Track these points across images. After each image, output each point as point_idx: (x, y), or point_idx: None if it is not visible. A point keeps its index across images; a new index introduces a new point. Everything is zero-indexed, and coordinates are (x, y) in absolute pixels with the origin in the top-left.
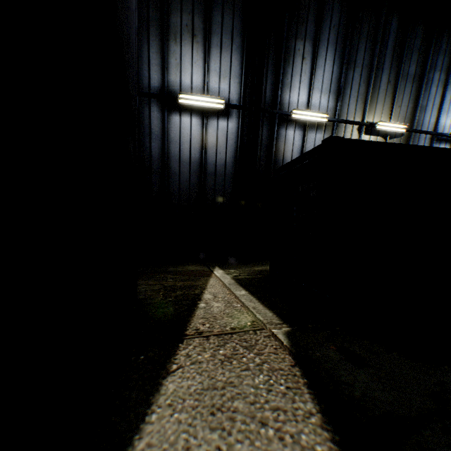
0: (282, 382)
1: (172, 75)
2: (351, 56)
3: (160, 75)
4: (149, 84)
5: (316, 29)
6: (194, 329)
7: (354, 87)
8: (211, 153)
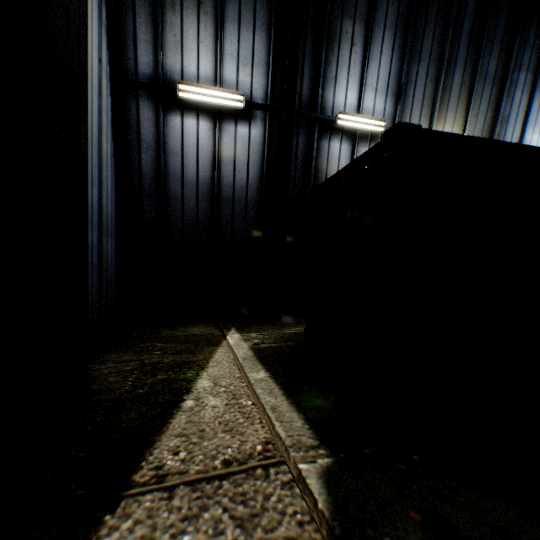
0: None
1: (169, 58)
2: (416, 45)
3: (152, 58)
4: (136, 70)
5: (369, 5)
6: (153, 466)
7: (419, 88)
8: (227, 171)
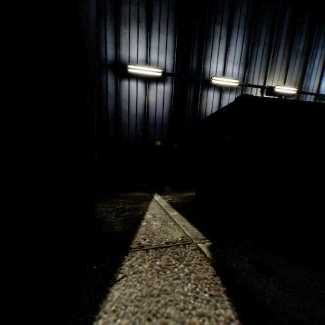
0: (206, 290)
1: (123, 51)
2: (256, 37)
3: (114, 51)
4: (106, 58)
5: (229, 17)
6: (137, 243)
7: (258, 60)
8: (152, 109)
